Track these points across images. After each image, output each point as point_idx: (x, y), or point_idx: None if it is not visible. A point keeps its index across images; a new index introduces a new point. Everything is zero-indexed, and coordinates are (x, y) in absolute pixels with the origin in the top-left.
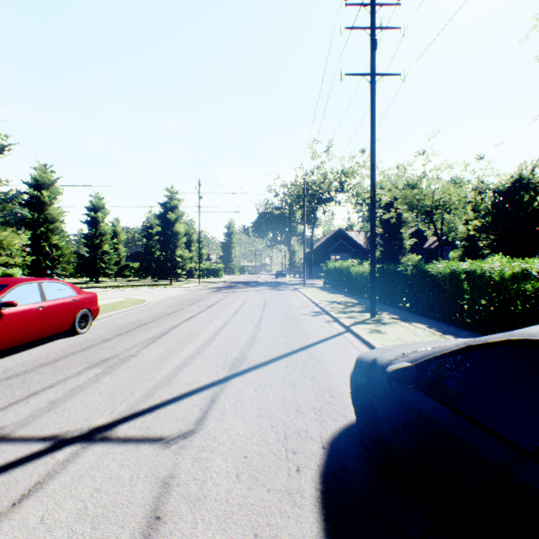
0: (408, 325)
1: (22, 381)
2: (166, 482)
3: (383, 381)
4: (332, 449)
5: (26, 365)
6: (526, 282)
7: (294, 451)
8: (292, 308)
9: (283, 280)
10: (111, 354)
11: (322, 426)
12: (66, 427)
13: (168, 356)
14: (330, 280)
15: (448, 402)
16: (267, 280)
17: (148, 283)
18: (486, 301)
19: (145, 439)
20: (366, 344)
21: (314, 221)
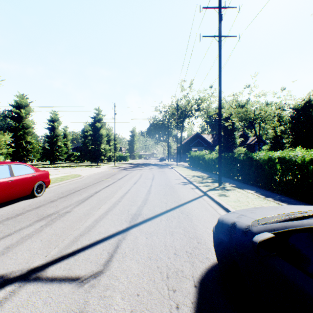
0: (242, 191)
1: None
2: None
3: (244, 242)
4: (201, 287)
5: None
6: None
7: (174, 290)
8: (170, 180)
9: (164, 163)
10: (54, 210)
11: (193, 267)
12: (11, 268)
13: (91, 212)
14: (192, 163)
15: None
16: (155, 163)
17: (84, 164)
18: (292, 176)
19: (66, 278)
20: (217, 204)
21: (182, 128)
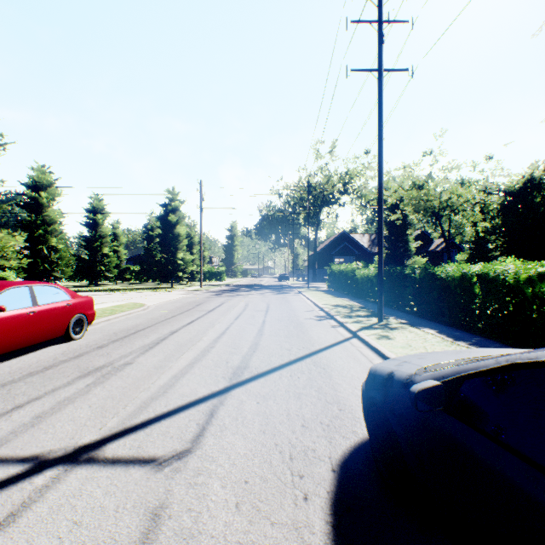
0: (417, 330)
1: (7, 392)
2: (156, 513)
3: (403, 399)
4: (343, 472)
5: (14, 374)
6: (543, 286)
7: (300, 475)
8: (296, 312)
9: (286, 284)
10: (105, 361)
11: (331, 444)
12: (49, 446)
13: (166, 364)
14: (334, 284)
15: (488, 431)
16: (270, 284)
17: (149, 286)
18: (499, 306)
19: (135, 460)
20: (375, 351)
21: (318, 224)
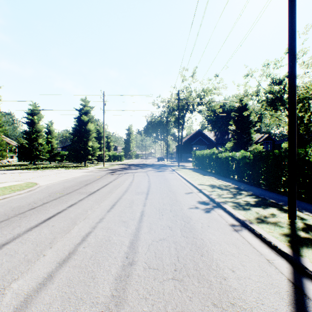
0: None
1: None
2: None
3: None
4: None
5: None
6: None
7: None
8: (176, 196)
9: (163, 163)
10: None
11: None
12: None
13: None
14: (199, 164)
15: None
16: (152, 163)
17: (70, 165)
18: None
19: None
20: None
21: (183, 124)
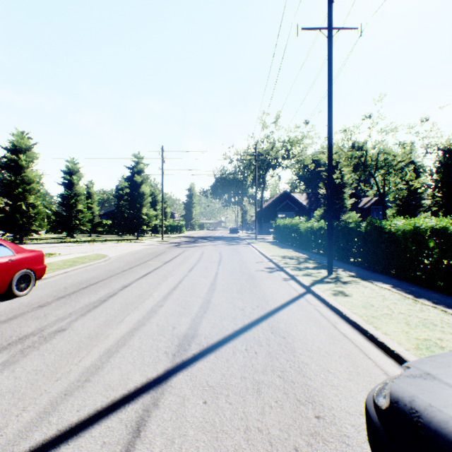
0: (371, 285)
1: None
2: None
3: None
4: None
5: None
6: None
7: None
8: (247, 264)
9: (237, 235)
10: (36, 327)
11: None
12: None
13: (103, 331)
14: (279, 236)
15: None
16: (223, 235)
17: (118, 238)
18: None
19: None
20: (335, 311)
21: (264, 184)
